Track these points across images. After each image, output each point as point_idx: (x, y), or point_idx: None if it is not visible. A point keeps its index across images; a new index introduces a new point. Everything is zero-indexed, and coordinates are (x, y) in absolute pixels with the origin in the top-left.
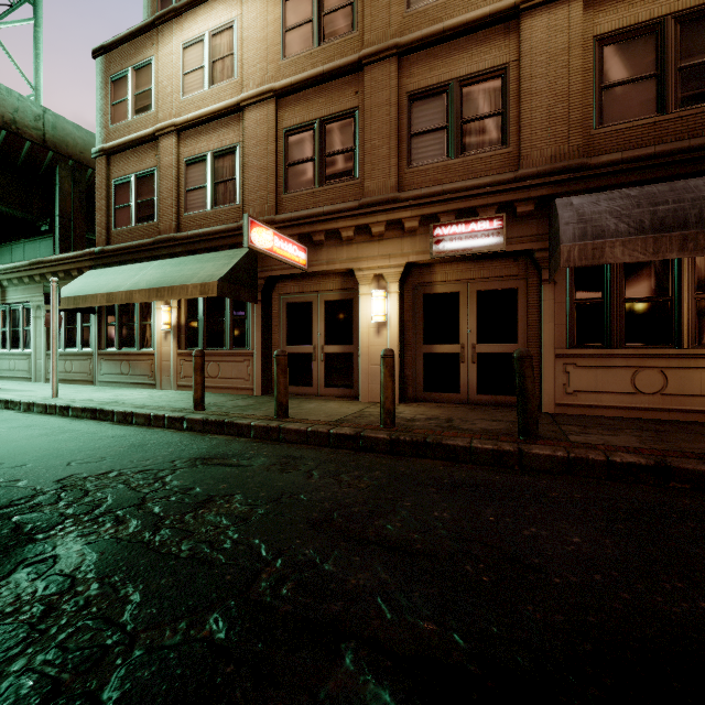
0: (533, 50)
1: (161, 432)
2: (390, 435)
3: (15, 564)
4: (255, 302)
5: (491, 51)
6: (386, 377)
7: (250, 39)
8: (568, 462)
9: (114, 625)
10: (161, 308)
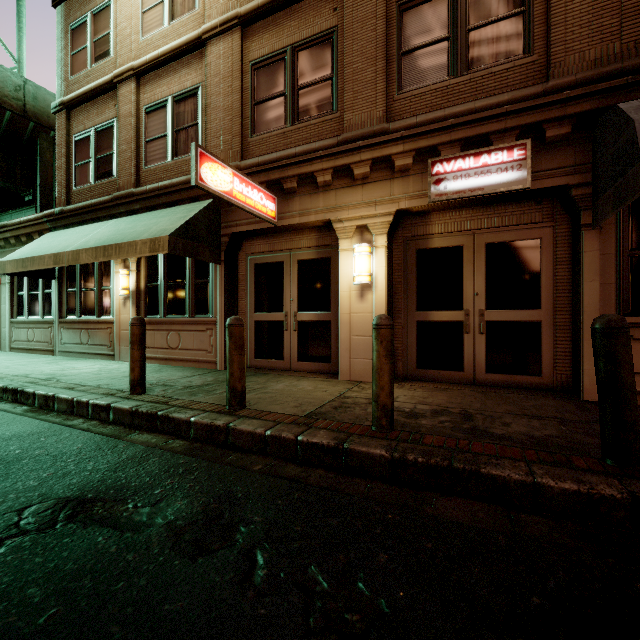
0: None
1: (67, 430)
2: (390, 451)
3: None
4: (217, 262)
5: None
6: (380, 357)
7: None
8: None
9: None
10: (120, 272)
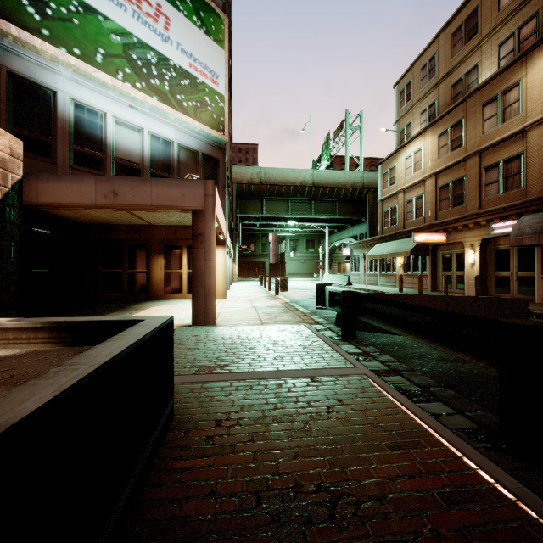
0: (532, 145)
1: None
2: None
3: None
4: (428, 255)
5: (516, 146)
6: (443, 283)
7: (427, 153)
8: None
9: None
10: (398, 258)
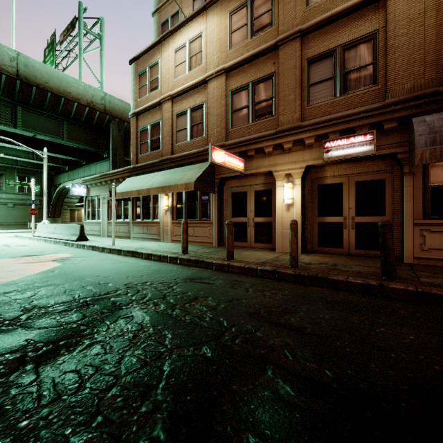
0: (396, 18)
1: (167, 264)
2: (295, 272)
3: (117, 317)
4: (213, 192)
5: (365, 23)
6: (292, 237)
7: (211, 41)
8: (417, 294)
9: (162, 344)
10: (163, 197)
